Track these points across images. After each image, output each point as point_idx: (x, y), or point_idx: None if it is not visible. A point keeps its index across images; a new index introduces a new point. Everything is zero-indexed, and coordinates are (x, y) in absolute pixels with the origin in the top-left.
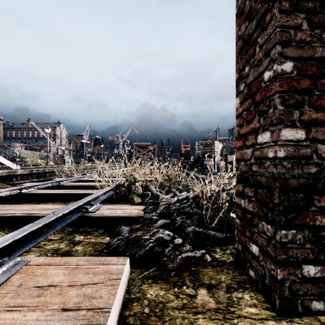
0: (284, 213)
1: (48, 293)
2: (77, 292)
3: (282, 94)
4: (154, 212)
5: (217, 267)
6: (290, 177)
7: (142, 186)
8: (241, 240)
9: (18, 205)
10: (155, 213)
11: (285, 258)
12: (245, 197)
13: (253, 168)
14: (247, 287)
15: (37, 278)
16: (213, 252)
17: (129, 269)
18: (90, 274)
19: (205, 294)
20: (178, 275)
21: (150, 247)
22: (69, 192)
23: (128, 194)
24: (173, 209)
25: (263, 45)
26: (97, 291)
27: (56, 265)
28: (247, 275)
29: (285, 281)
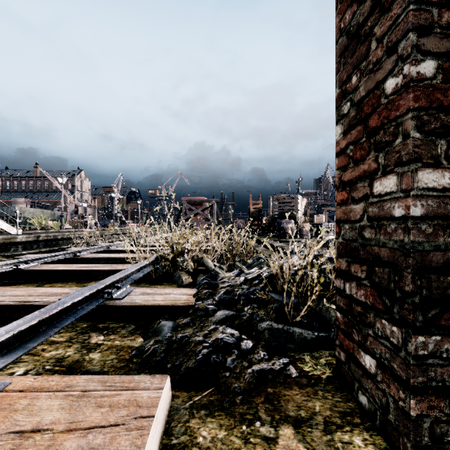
0: (421, 308)
1: (30, 444)
2: (79, 442)
3: (419, 112)
4: (210, 298)
5: (307, 388)
6: (432, 249)
7: (194, 259)
8: (345, 346)
9: (9, 288)
10: (211, 299)
11: (424, 381)
12: (351, 279)
13: (365, 234)
14: (356, 423)
15: (16, 415)
16: (300, 362)
17: (170, 393)
18: (104, 407)
19: (291, 436)
20: (247, 403)
21: (204, 355)
22: (88, 268)
23: (173, 270)
24: (239, 294)
25: (384, 37)
26: (113, 440)
27: (51, 391)
28: (355, 402)
29: (423, 420)
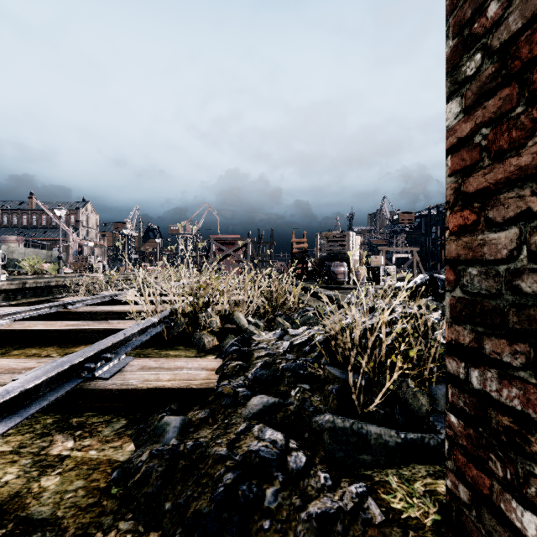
0: None
1: None
2: None
3: None
4: (240, 375)
5: None
6: None
7: (221, 314)
8: (471, 478)
9: None
10: (242, 378)
11: None
12: (484, 364)
13: (523, 286)
14: None
15: None
16: (383, 490)
17: None
18: None
19: None
20: None
21: (227, 487)
22: (76, 327)
23: (192, 330)
24: (283, 368)
25: None
26: None
27: None
28: None
29: None
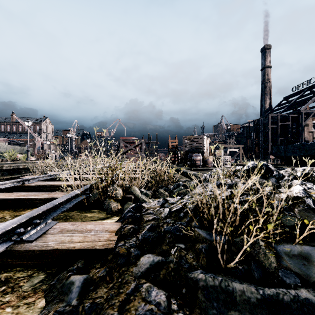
0: None
1: None
2: None
3: None
4: (133, 236)
5: None
6: None
7: (123, 187)
8: None
9: None
10: (135, 239)
11: None
12: None
13: None
14: None
15: None
16: None
17: None
18: None
19: None
20: None
21: None
22: (25, 197)
23: (104, 198)
24: (165, 231)
25: None
26: None
27: None
28: None
29: None
